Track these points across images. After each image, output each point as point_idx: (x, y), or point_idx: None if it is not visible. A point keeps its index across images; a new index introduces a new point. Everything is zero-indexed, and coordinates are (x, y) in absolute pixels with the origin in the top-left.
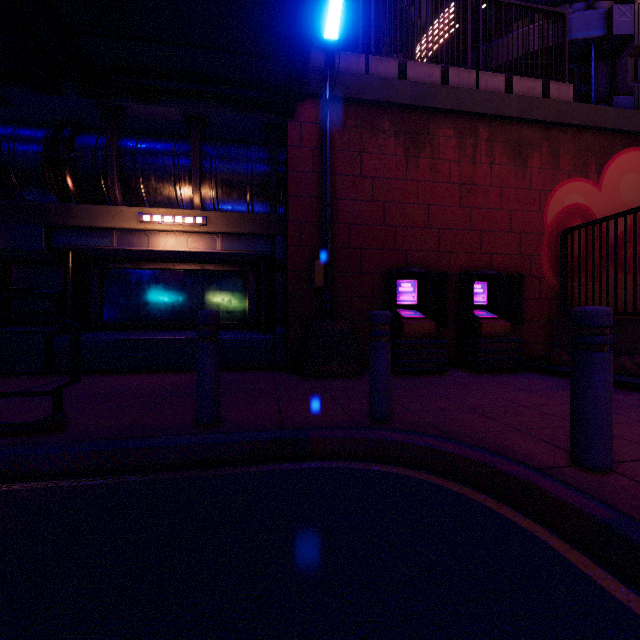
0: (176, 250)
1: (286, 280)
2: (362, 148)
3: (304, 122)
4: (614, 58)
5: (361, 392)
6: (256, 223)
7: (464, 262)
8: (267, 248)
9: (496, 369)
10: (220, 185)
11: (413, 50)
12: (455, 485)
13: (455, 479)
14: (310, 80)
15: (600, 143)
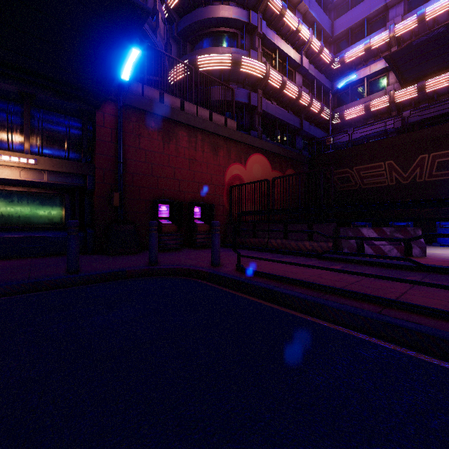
0: (11, 178)
1: (92, 201)
2: (140, 134)
3: (106, 113)
4: (252, 113)
5: (143, 258)
6: (74, 167)
7: (191, 197)
8: (81, 182)
9: (203, 246)
10: (45, 139)
11: (167, 80)
12: (179, 277)
13: (179, 276)
14: (110, 91)
15: (246, 149)
